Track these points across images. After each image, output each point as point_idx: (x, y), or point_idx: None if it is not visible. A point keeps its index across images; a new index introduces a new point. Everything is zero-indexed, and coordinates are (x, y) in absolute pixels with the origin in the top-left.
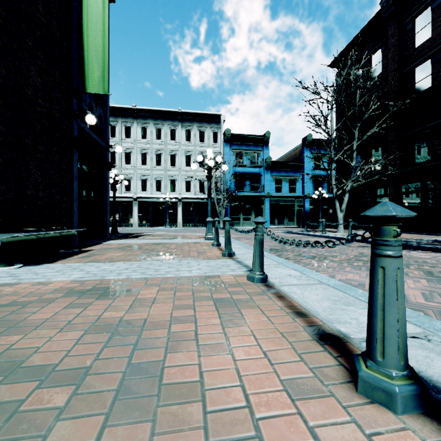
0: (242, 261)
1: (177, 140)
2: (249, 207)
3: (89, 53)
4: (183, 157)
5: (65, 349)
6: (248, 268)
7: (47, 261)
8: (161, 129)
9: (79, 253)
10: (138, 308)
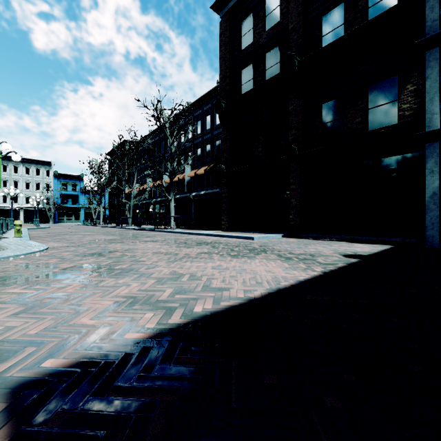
0: None
1: (19, 173)
2: (71, 213)
3: None
4: (24, 183)
5: None
6: None
7: None
8: (7, 165)
9: None
10: None
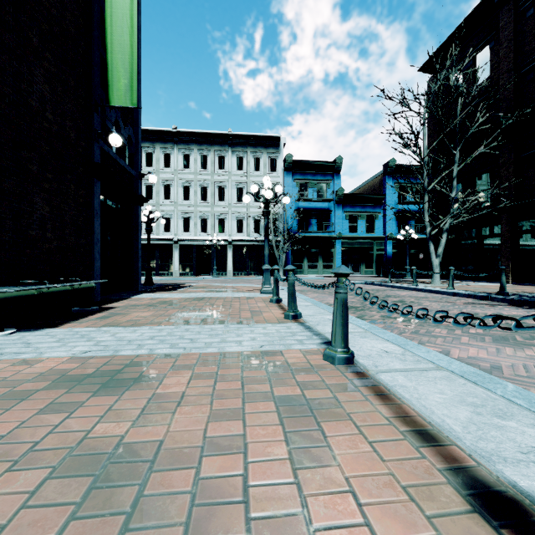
0: (313, 326)
1: (226, 170)
2: (316, 251)
3: (113, 55)
4: (234, 190)
5: (2, 515)
6: (322, 338)
7: (52, 324)
8: (207, 156)
9: (97, 311)
10: (154, 413)
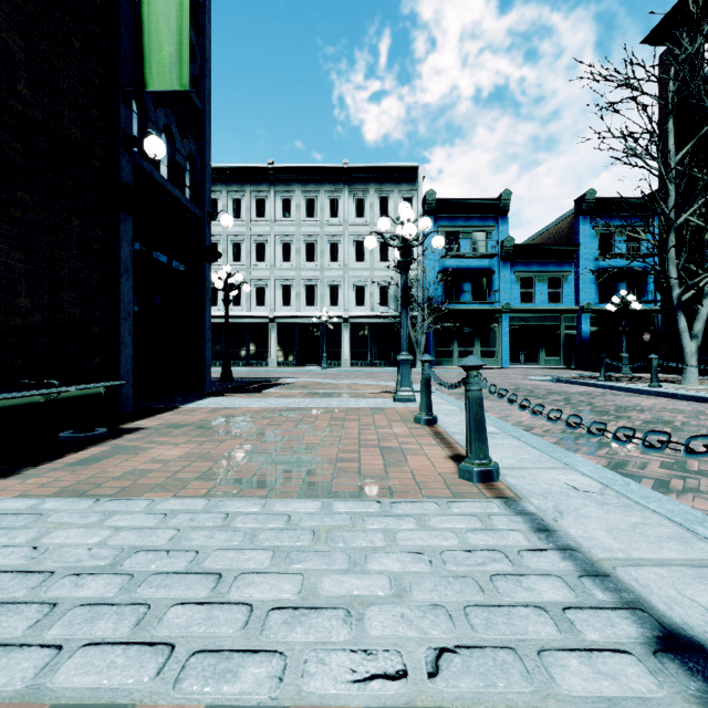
0: (552, 522)
1: (341, 217)
2: (471, 330)
3: (151, 8)
4: (352, 245)
5: None
6: (630, 605)
7: None
8: (314, 199)
9: (101, 440)
10: None
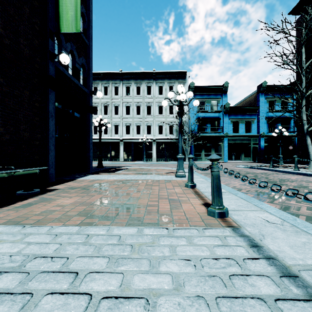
0: (259, 241)
1: (152, 95)
2: (210, 145)
3: None
4: (157, 107)
5: None
6: None
7: None
8: (140, 86)
9: (36, 195)
10: None
